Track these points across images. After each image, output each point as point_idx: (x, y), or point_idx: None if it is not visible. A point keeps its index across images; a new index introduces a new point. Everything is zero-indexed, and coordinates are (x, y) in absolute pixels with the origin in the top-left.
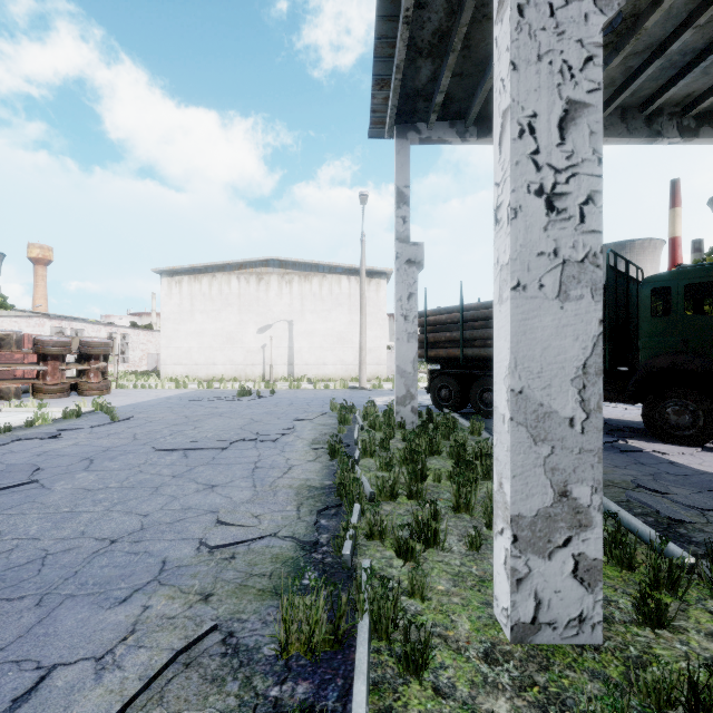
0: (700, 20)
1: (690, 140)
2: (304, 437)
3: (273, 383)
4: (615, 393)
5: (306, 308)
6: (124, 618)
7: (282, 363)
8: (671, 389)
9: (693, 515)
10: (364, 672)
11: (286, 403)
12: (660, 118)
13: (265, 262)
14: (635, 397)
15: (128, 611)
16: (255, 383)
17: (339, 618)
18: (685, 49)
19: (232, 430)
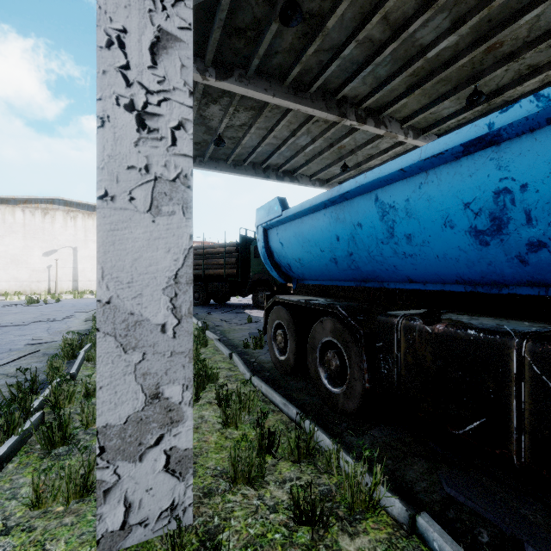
0: (262, 145)
1: (281, 181)
2: (81, 318)
3: (59, 295)
4: (246, 291)
5: (90, 238)
6: (2, 356)
7: (67, 280)
8: (260, 287)
9: (227, 325)
10: (87, 347)
11: (70, 306)
12: (269, 170)
13: (51, 200)
14: (250, 291)
15: (3, 355)
16: (42, 295)
17: (82, 342)
18: (266, 150)
19: (28, 319)
